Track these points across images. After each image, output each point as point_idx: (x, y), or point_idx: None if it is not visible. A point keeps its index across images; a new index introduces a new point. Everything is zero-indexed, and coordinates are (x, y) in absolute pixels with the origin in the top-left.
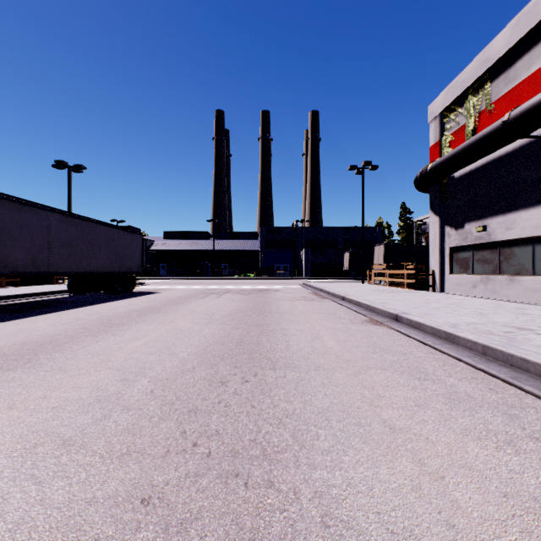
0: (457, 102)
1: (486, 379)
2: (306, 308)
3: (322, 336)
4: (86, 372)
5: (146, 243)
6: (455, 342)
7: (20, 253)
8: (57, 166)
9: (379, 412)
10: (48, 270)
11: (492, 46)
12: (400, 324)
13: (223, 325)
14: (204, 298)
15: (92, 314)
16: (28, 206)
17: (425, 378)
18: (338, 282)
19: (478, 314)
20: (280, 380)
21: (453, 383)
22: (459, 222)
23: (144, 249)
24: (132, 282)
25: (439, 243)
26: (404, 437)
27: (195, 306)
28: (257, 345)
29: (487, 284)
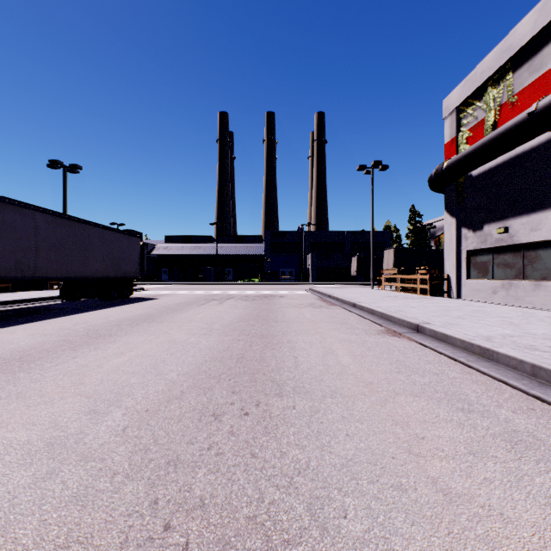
0: (475, 95)
1: (546, 410)
2: (314, 317)
3: (335, 350)
4: (49, 400)
5: (147, 248)
6: (493, 359)
7: (3, 256)
8: (51, 165)
9: (423, 466)
10: (35, 274)
11: (515, 32)
12: (422, 335)
13: (223, 336)
14: (205, 305)
15: (79, 323)
16: (11, 205)
17: (470, 409)
18: (346, 288)
19: (509, 323)
20: (288, 413)
21: (507, 416)
22: (477, 224)
23: (145, 254)
24: (129, 288)
25: (455, 246)
26: (468, 512)
27: (194, 314)
28: (260, 362)
29: (509, 290)
